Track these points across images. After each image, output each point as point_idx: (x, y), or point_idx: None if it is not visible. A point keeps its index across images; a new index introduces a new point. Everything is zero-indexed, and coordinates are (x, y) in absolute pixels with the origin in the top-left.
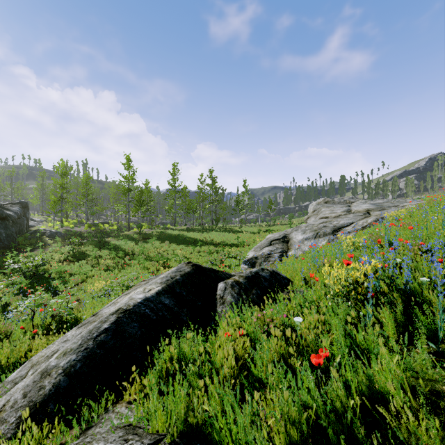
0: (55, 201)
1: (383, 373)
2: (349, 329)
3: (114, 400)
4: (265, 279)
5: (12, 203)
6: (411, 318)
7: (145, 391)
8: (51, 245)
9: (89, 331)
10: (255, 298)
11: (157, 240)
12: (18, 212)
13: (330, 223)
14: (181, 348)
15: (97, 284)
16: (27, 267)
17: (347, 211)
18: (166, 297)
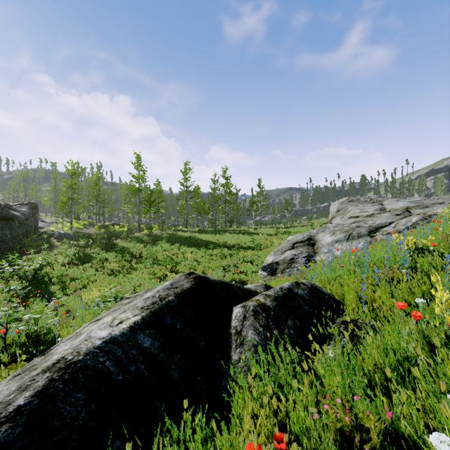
0: (63, 202)
1: None
2: None
3: None
4: (304, 299)
5: (21, 204)
6: None
7: None
8: (58, 247)
9: None
10: (293, 335)
11: (167, 242)
12: (26, 213)
13: (364, 223)
14: None
15: (93, 292)
16: (25, 271)
17: (380, 209)
18: (147, 335)
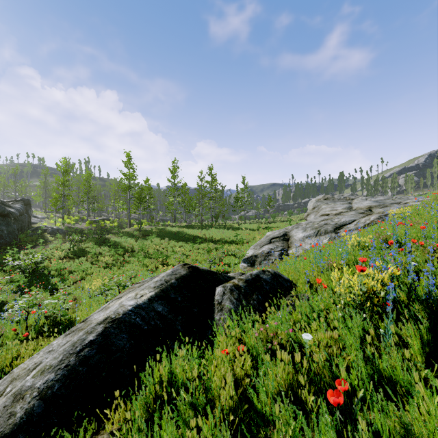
0: (56, 199)
1: (420, 417)
2: (368, 350)
3: (95, 429)
4: (267, 282)
5: (14, 200)
6: (436, 334)
7: (127, 426)
8: (52, 242)
9: (72, 344)
10: (256, 304)
11: (157, 237)
12: (20, 209)
13: (331, 221)
14: (173, 368)
15: (95, 283)
16: (26, 264)
17: (348, 208)
18: (159, 304)
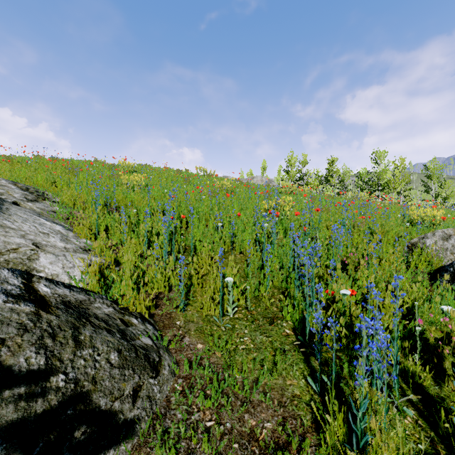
0: None
1: None
2: None
3: None
4: None
5: None
6: None
7: None
8: None
9: None
10: None
11: None
12: None
13: None
14: None
15: None
16: None
17: None
18: None
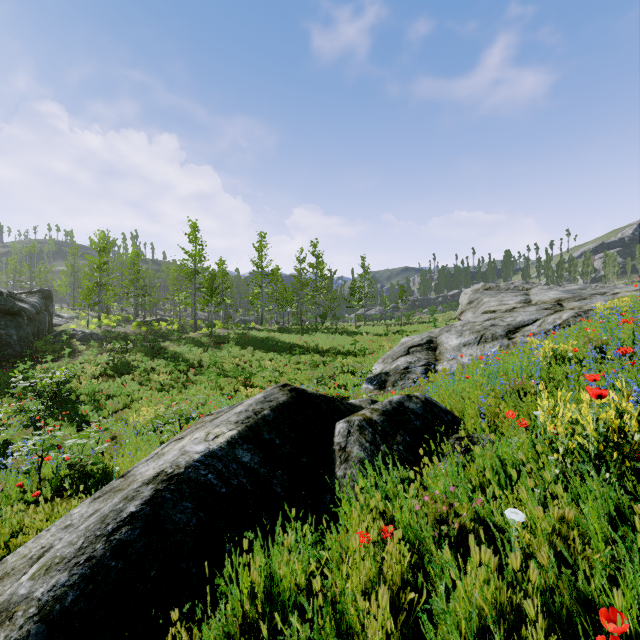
0: (89, 289)
1: None
2: (638, 545)
3: None
4: (416, 414)
5: (28, 292)
6: None
7: None
8: (82, 353)
9: (101, 518)
10: (402, 451)
11: (236, 345)
12: (37, 304)
13: (502, 320)
14: (273, 567)
15: (144, 413)
16: (44, 385)
17: (524, 301)
18: (245, 450)
